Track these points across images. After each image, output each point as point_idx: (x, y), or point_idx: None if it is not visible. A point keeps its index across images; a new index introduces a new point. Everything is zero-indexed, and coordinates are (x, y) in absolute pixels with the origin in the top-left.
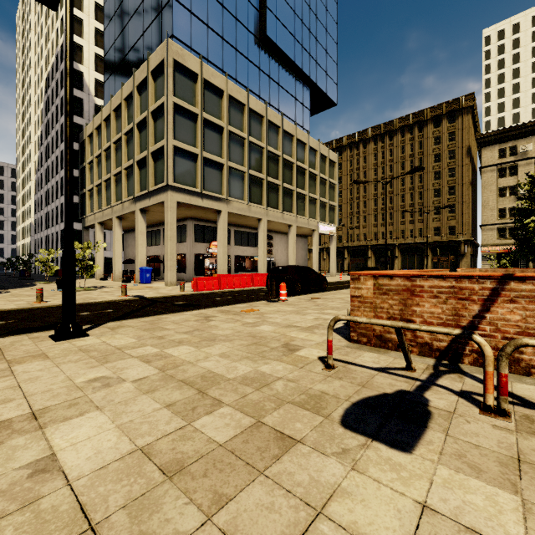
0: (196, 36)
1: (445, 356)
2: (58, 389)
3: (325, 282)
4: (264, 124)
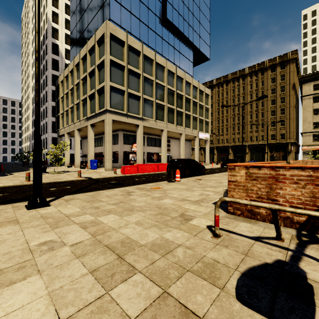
0: (123, 19)
1: (303, 228)
2: (16, 251)
3: (204, 169)
4: (165, 71)
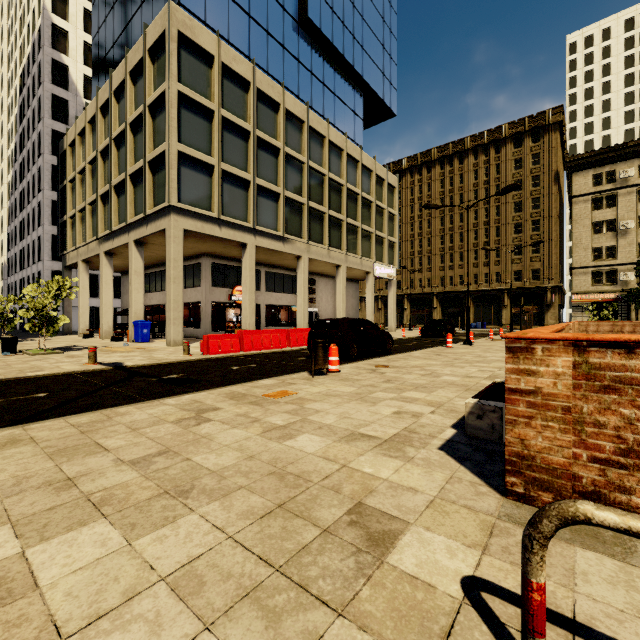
0: (212, 8)
1: None
2: None
3: (390, 340)
4: (305, 131)
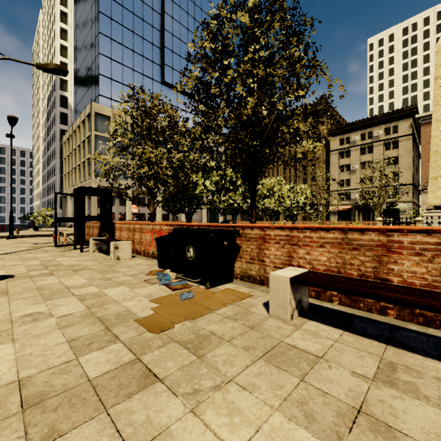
0: (114, 91)
1: None
2: None
3: None
4: None
